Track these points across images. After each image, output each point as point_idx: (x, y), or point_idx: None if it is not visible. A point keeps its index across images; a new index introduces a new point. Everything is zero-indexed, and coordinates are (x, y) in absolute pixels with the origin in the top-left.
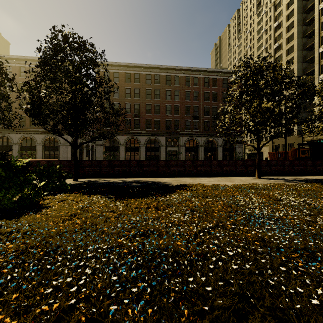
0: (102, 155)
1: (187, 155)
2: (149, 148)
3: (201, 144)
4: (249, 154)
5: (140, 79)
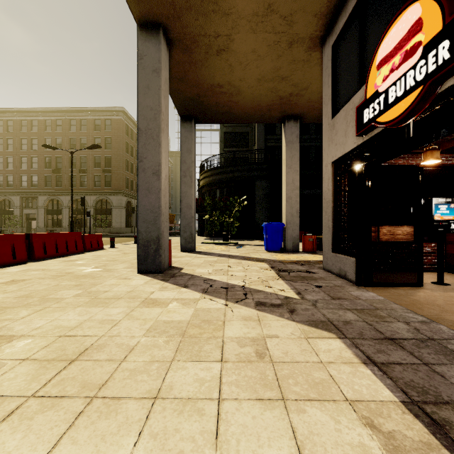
0: None
1: (50, 219)
2: (2, 210)
3: (66, 205)
4: None
5: None
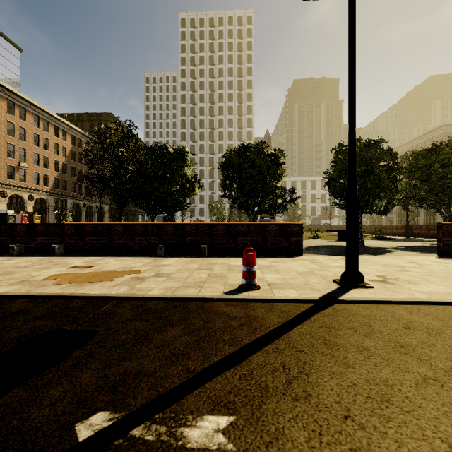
0: None
1: None
2: None
3: None
4: None
5: None
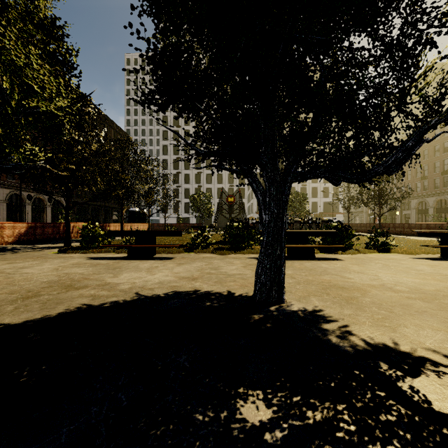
0: None
1: None
2: None
3: None
4: None
5: None
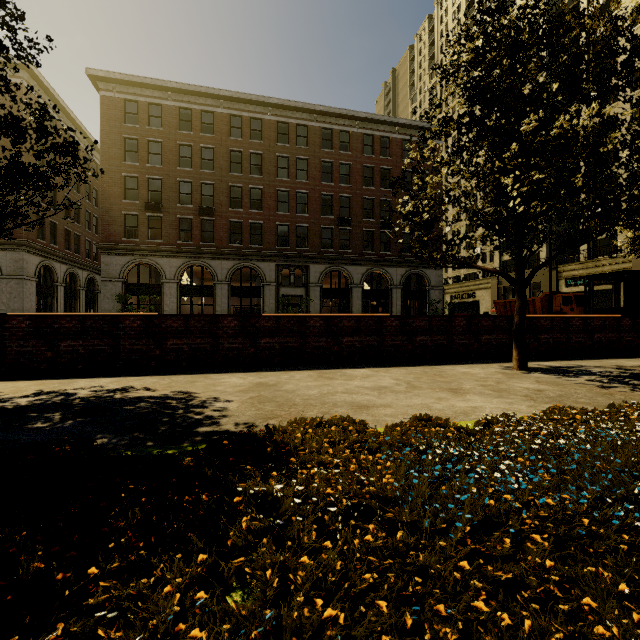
0: (118, 304)
1: (326, 306)
2: (237, 288)
3: (357, 282)
4: (452, 305)
5: (216, 127)
